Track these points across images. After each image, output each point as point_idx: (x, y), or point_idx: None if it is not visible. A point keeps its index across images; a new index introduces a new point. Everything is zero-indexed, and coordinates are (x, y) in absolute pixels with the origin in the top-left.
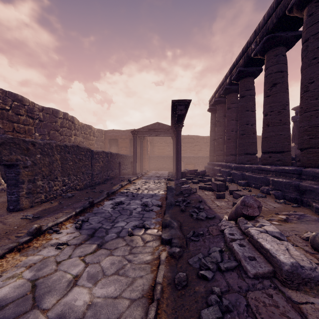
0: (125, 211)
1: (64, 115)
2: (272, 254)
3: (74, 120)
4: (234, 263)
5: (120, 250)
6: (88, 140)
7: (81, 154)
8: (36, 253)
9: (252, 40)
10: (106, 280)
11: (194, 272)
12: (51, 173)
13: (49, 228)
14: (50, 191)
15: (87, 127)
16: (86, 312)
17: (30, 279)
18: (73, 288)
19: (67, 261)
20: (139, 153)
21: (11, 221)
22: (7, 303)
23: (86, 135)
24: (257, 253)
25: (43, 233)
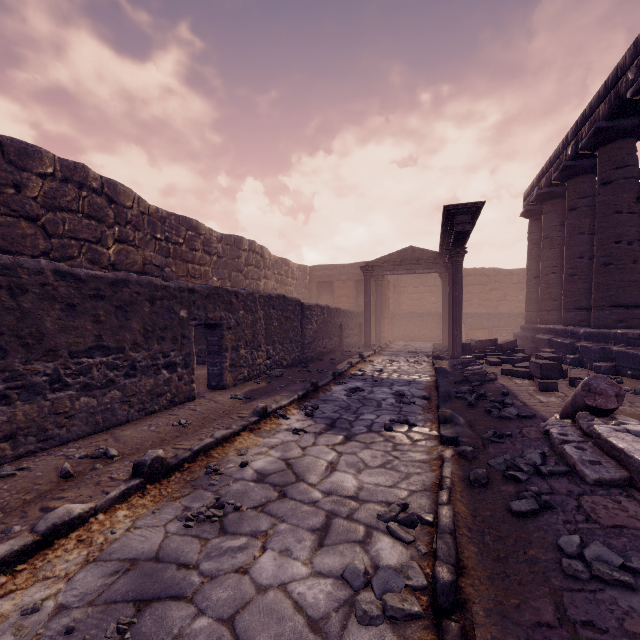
0: (370, 401)
1: (250, 245)
2: (628, 454)
3: (263, 253)
4: (563, 467)
5: (380, 445)
6: (284, 286)
7: (289, 310)
8: (271, 436)
9: (629, 63)
10: (371, 471)
11: (497, 474)
12: (254, 338)
13: (273, 411)
14: (253, 365)
15: (282, 262)
16: (359, 493)
17: (280, 458)
18: (333, 473)
19: (313, 448)
20: (373, 307)
21: (221, 399)
22: (269, 473)
23: (281, 277)
24: (606, 458)
25: (268, 416)
